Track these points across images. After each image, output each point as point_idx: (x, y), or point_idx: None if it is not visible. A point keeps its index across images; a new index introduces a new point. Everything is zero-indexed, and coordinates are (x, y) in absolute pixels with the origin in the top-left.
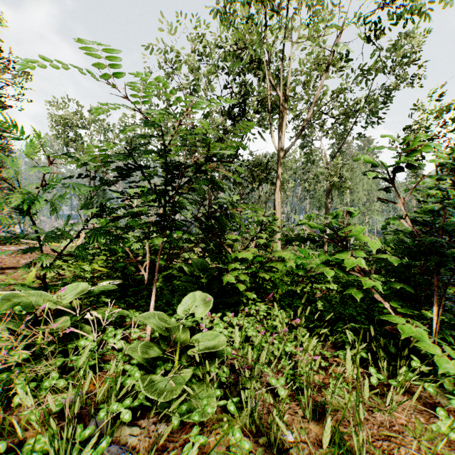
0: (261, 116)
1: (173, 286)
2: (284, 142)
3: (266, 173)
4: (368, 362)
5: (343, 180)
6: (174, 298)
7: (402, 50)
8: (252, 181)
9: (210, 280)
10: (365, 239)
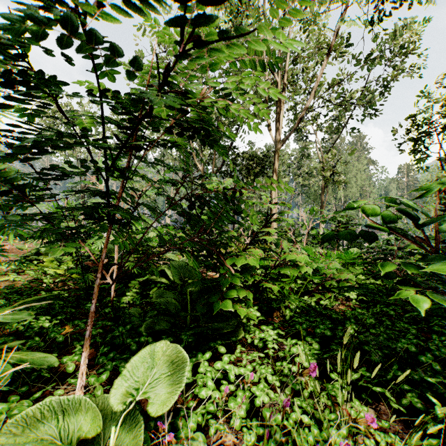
0: None
1: (150, 297)
2: (280, 132)
3: (260, 166)
4: None
5: (340, 174)
6: (143, 322)
7: (401, 39)
8: (246, 175)
9: (197, 293)
10: None
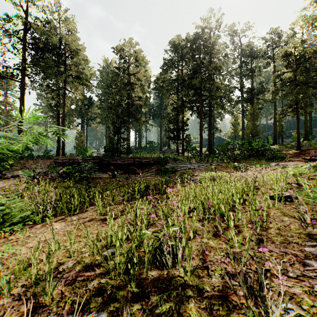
0: None
1: None
2: None
3: None
4: None
5: None
6: None
7: None
8: None
9: None
10: None
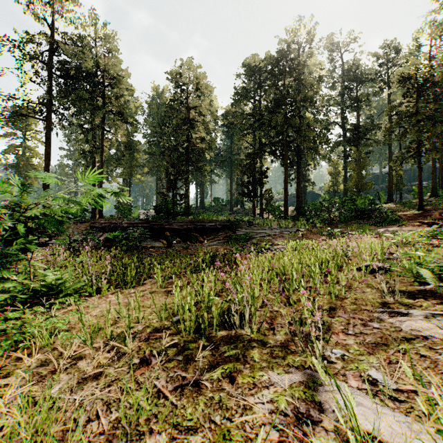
0: None
1: None
2: None
3: None
4: None
5: None
6: None
7: None
8: None
9: None
10: None
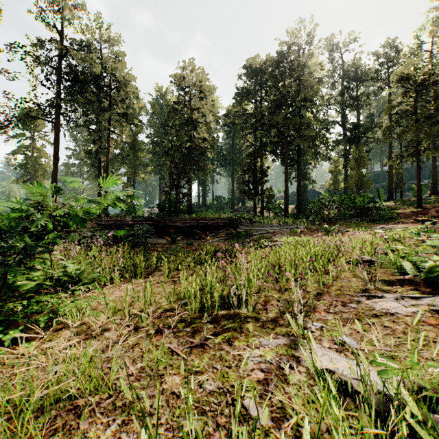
0: None
1: None
2: None
3: None
4: None
5: None
6: None
7: None
8: None
9: None
10: None
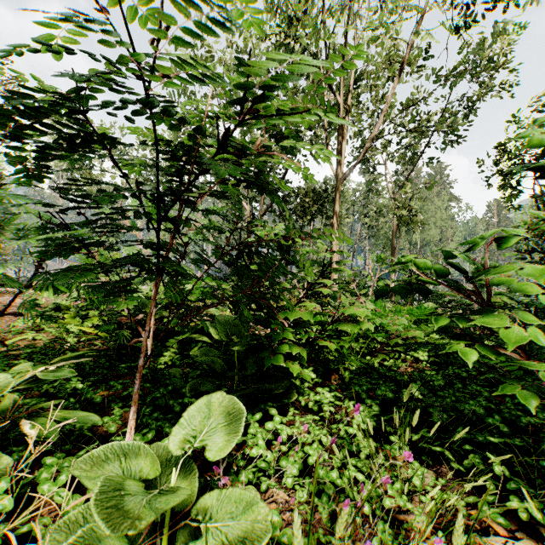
0: (313, 132)
1: (191, 357)
2: (342, 164)
3: (319, 204)
4: (534, 518)
5: (414, 214)
6: (186, 382)
7: (488, 51)
8: (301, 214)
9: (245, 352)
10: (528, 291)
